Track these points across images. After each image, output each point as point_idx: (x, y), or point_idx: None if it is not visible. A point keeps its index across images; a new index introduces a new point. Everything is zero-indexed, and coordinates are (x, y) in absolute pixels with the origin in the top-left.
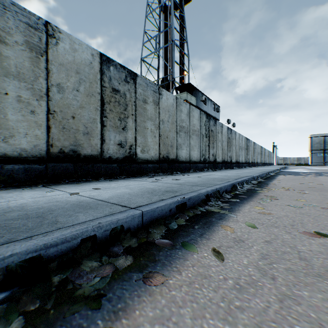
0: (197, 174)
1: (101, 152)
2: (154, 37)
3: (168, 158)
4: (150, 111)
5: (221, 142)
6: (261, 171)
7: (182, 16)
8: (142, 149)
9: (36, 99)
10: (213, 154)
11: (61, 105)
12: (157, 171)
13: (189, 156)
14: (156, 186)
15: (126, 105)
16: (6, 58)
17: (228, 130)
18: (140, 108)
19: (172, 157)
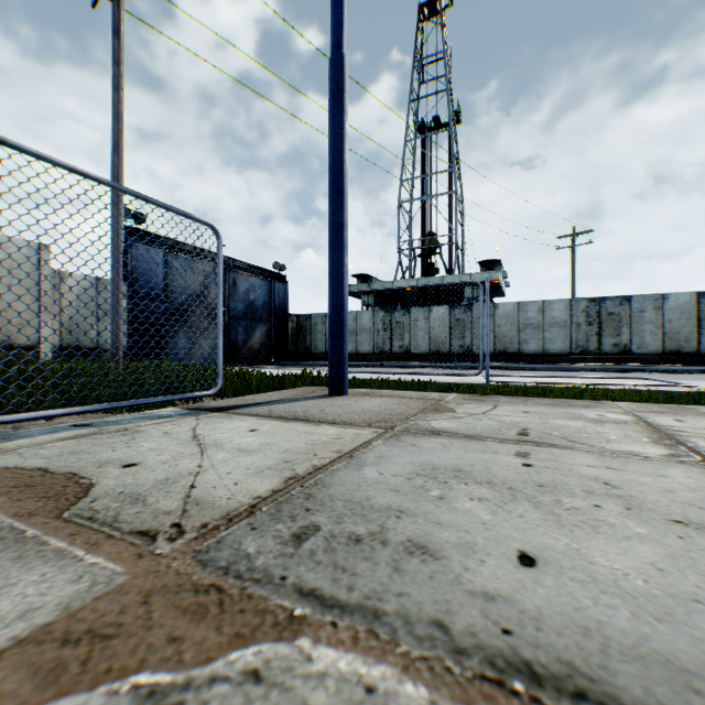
0: None
1: (696, 350)
2: None
3: None
4: None
5: None
6: None
7: None
8: None
9: (656, 329)
10: None
11: (668, 329)
12: None
13: None
14: None
15: None
16: (644, 317)
17: None
18: None
19: None
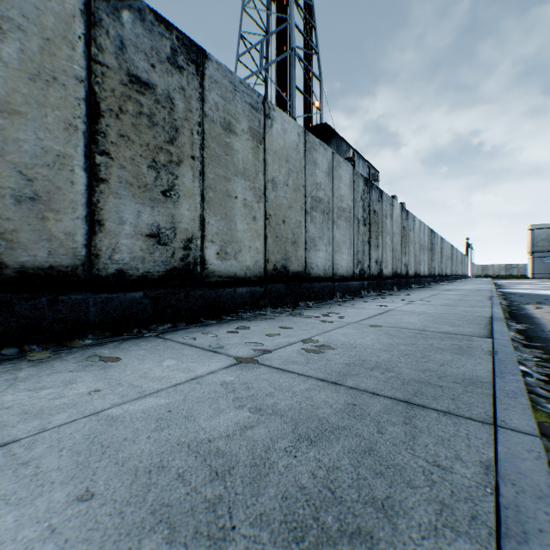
0: (355, 309)
1: (90, 258)
2: (257, 43)
3: (286, 271)
4: (242, 154)
5: (390, 235)
6: (486, 298)
7: (308, 8)
8: (220, 249)
9: None
10: (378, 259)
11: None
12: (260, 304)
13: (331, 264)
14: (242, 419)
15: (174, 129)
16: None
17: (403, 212)
18: (214, 144)
19: (296, 267)
